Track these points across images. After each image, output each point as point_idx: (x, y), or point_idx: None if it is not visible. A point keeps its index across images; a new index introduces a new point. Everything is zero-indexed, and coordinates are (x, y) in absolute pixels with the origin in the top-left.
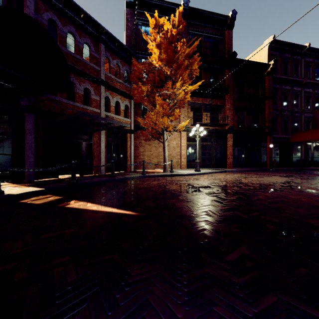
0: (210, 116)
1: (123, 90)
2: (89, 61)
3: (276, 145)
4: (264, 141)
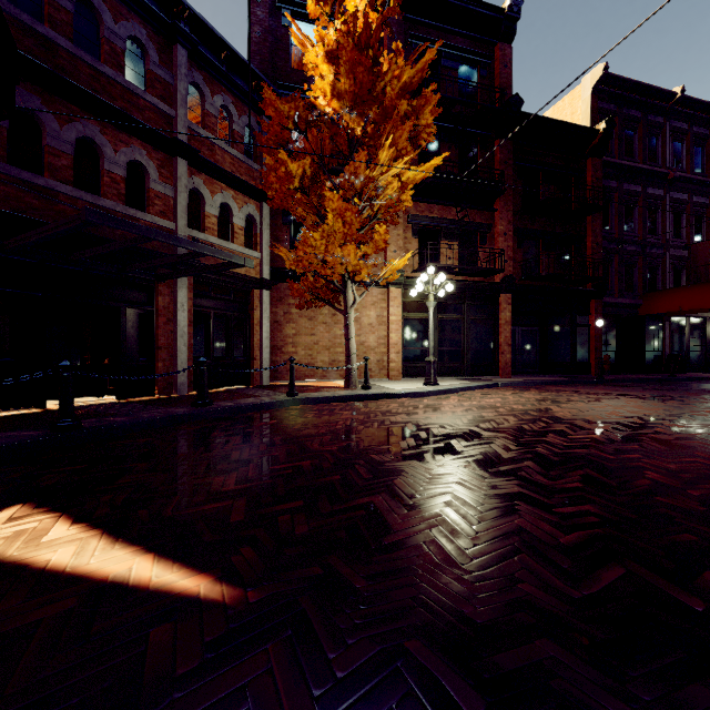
0: (460, 249)
1: (241, 176)
2: (144, 88)
3: (609, 321)
4: (583, 313)
